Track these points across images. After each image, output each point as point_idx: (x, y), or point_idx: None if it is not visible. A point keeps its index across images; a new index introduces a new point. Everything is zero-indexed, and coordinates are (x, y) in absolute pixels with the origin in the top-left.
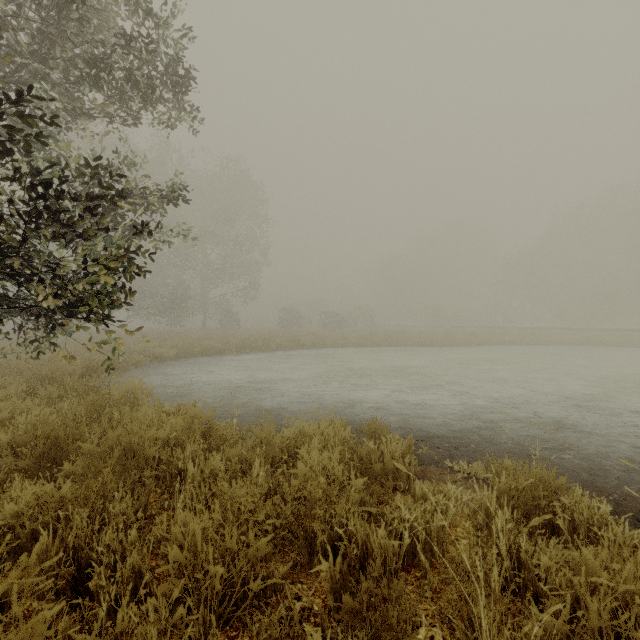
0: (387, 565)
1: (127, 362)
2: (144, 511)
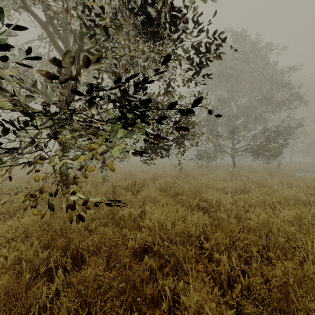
0: None
1: (291, 170)
2: None
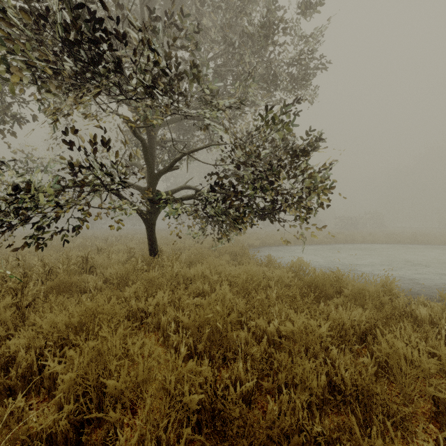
0: None
1: None
2: None
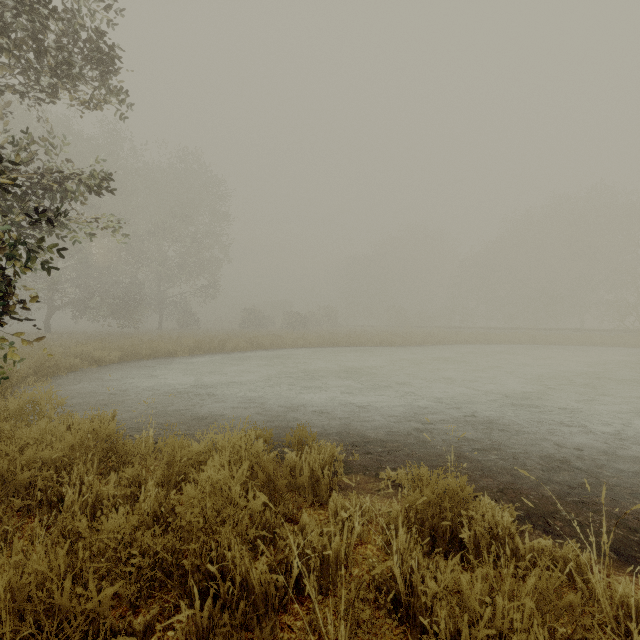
0: (269, 602)
1: (59, 367)
2: (0, 552)
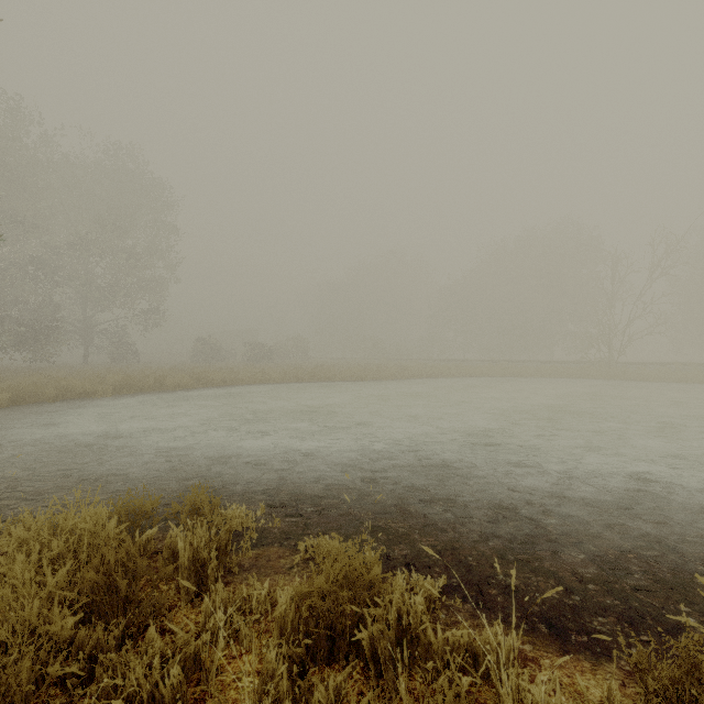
0: None
1: None
2: None
